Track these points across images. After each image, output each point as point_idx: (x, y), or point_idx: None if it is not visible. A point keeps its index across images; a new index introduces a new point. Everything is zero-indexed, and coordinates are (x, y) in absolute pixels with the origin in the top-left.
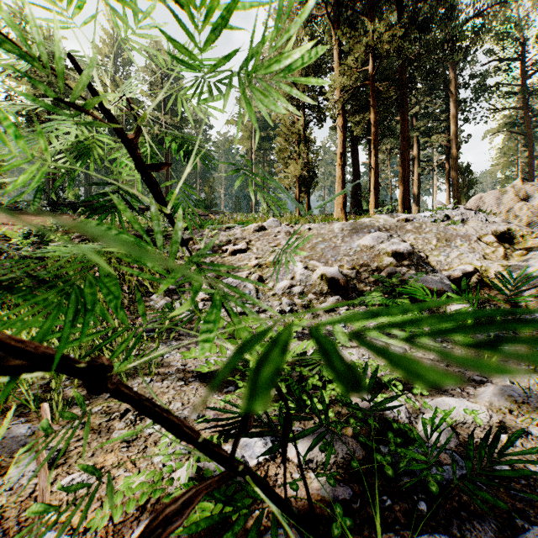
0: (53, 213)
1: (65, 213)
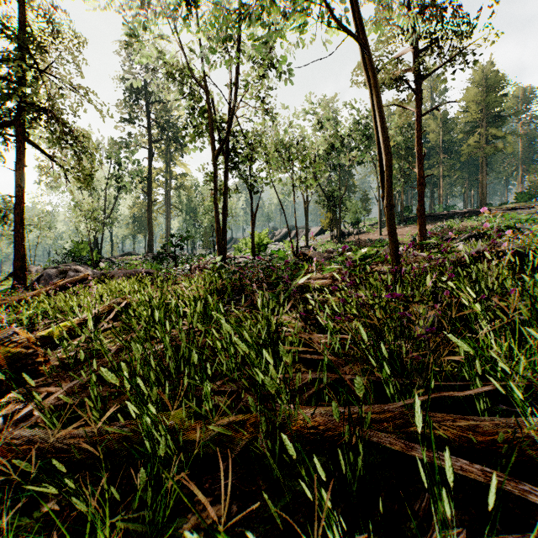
0: (404, 226)
1: (411, 225)
